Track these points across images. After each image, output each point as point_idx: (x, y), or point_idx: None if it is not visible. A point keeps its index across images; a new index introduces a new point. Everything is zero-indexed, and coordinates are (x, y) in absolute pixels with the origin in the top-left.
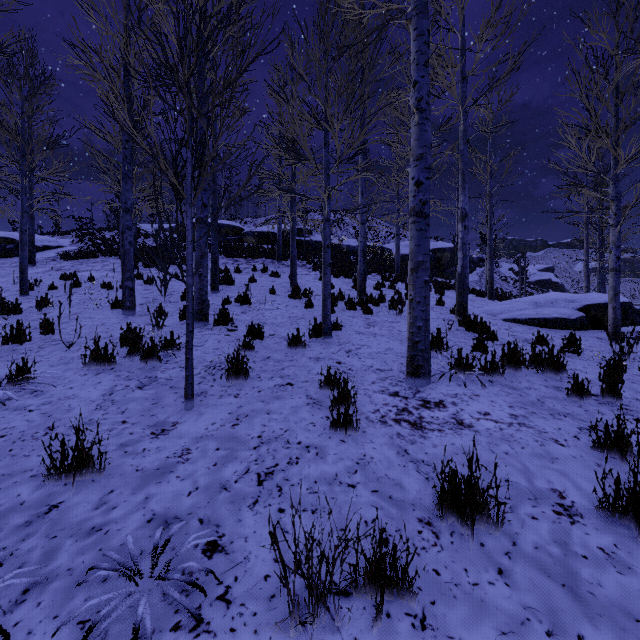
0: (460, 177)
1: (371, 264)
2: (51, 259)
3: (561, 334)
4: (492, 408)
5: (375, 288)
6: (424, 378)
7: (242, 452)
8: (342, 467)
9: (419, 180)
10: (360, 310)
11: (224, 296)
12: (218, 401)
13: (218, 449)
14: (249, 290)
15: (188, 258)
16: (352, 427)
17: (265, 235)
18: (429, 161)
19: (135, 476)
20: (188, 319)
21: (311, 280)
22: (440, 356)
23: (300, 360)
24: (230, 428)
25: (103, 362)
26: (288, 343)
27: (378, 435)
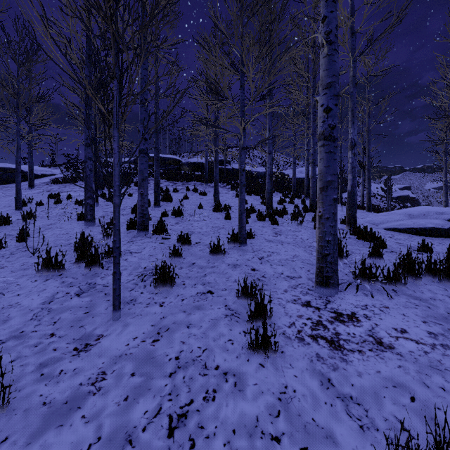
0: (350, 114)
1: (274, 185)
2: (45, 183)
3: (438, 241)
4: (407, 324)
5: (278, 203)
6: (333, 288)
7: (157, 380)
8: (263, 406)
9: (328, 106)
10: (268, 221)
11: (163, 210)
12: (144, 310)
13: (133, 374)
14: (182, 205)
15: (115, 179)
16: (270, 348)
17: (196, 165)
18: (337, 89)
19: (39, 413)
20: (115, 236)
21: (230, 197)
22: (341, 263)
23: (220, 267)
24: (150, 345)
25: (53, 269)
26: (210, 251)
27: (297, 357)
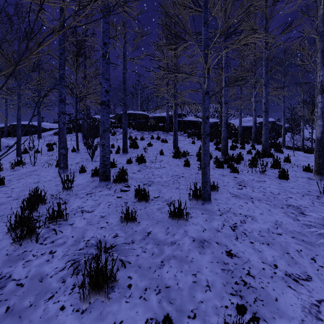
0: (319, 55)
1: None
2: (50, 135)
3: None
4: None
5: (231, 149)
6: None
7: None
8: None
9: None
10: (226, 168)
11: (130, 156)
12: None
13: None
14: (146, 152)
15: None
16: None
17: (160, 118)
18: None
19: None
20: None
21: (187, 144)
22: None
23: (182, 243)
24: None
25: None
26: (169, 214)
27: None
